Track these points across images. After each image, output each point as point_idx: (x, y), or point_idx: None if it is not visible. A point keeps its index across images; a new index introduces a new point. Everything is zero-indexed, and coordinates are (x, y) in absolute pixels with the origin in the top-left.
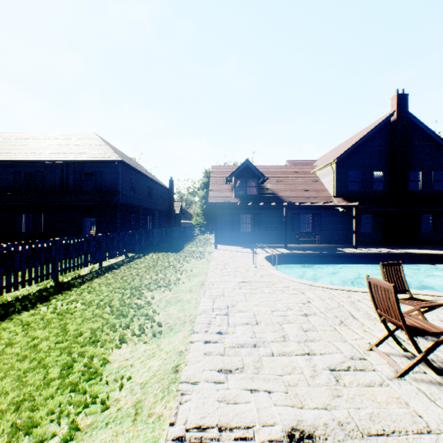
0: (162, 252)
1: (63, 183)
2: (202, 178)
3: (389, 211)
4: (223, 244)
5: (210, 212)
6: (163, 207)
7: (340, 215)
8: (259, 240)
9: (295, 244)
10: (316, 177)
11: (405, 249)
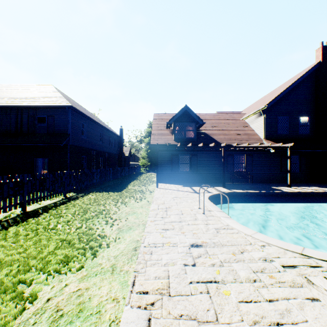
0: (103, 192)
1: (17, 127)
2: (147, 128)
3: (315, 152)
4: (164, 182)
5: (153, 156)
6: (113, 150)
7: (270, 156)
8: (196, 179)
9: (230, 182)
10: (246, 123)
11: None
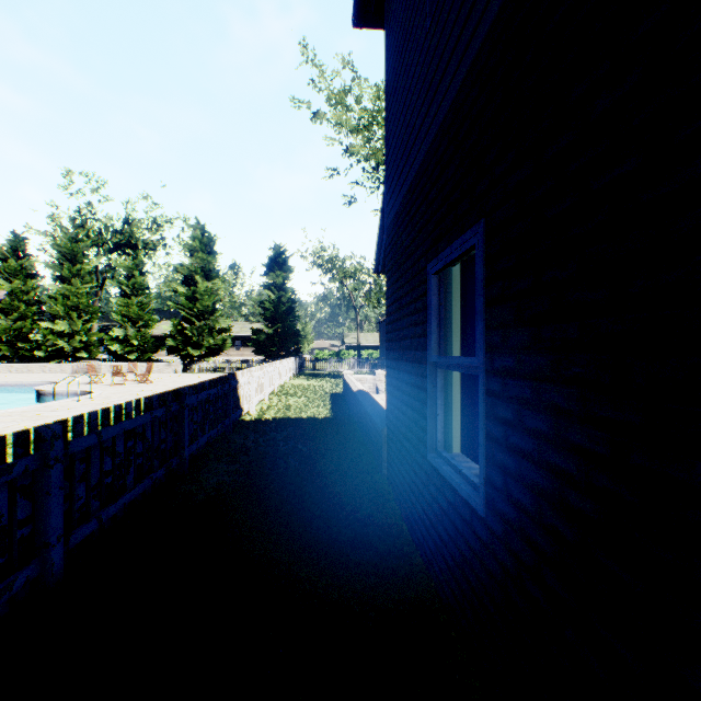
0: None
1: None
2: None
3: None
4: None
5: None
6: None
7: None
8: None
9: None
10: None
11: None
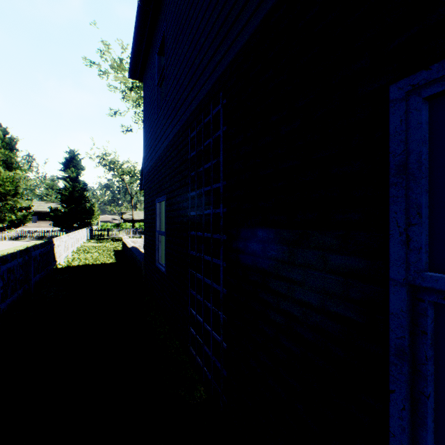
0: None
1: None
2: None
3: None
4: None
5: None
6: None
7: None
8: None
9: None
10: None
11: None
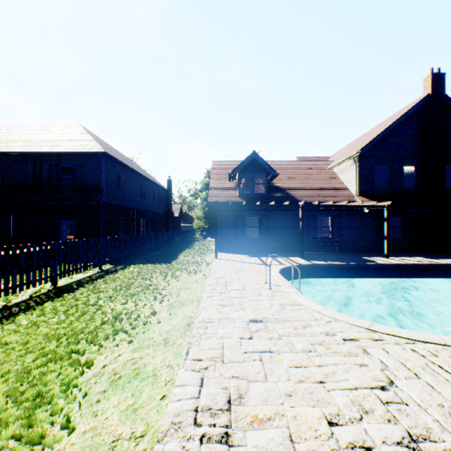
0: (148, 264)
1: (36, 180)
2: (203, 179)
3: (422, 212)
4: (225, 252)
5: (212, 215)
6: (159, 209)
7: (364, 217)
8: (268, 247)
9: (311, 252)
10: (333, 174)
11: (448, 258)
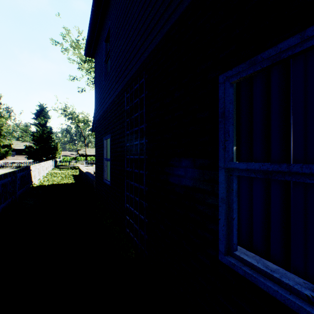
0: None
1: None
2: None
3: None
4: None
5: None
6: None
7: None
8: None
9: None
10: None
11: None
